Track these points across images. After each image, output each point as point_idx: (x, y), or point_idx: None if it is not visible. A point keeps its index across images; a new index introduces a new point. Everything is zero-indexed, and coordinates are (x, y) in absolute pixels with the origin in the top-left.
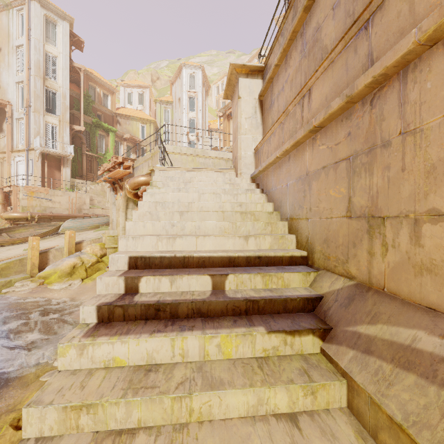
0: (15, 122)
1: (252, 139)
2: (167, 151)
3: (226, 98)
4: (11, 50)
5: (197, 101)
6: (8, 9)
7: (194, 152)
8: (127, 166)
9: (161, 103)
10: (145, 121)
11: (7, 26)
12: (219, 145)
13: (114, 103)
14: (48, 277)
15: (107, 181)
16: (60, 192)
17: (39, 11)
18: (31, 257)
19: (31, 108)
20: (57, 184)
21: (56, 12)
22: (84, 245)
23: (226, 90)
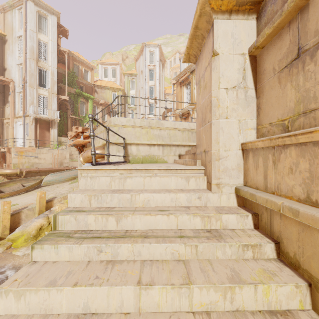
0: (17, 95)
1: (238, 124)
2: (119, 124)
3: (187, 60)
4: (14, 40)
5: (155, 72)
6: (12, 9)
7: (148, 123)
8: (87, 135)
9: (128, 75)
10: (116, 90)
11: (11, 22)
12: (173, 107)
13: (92, 77)
14: (16, 239)
15: (74, 146)
16: (45, 150)
17: (33, 8)
18: (2, 220)
19: (27, 84)
20: (47, 142)
21: (46, 9)
22: (55, 202)
23: (188, 48)
